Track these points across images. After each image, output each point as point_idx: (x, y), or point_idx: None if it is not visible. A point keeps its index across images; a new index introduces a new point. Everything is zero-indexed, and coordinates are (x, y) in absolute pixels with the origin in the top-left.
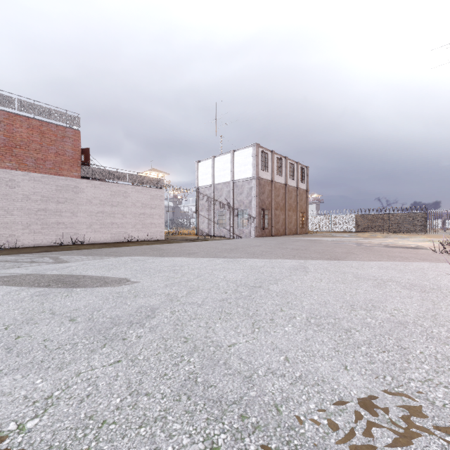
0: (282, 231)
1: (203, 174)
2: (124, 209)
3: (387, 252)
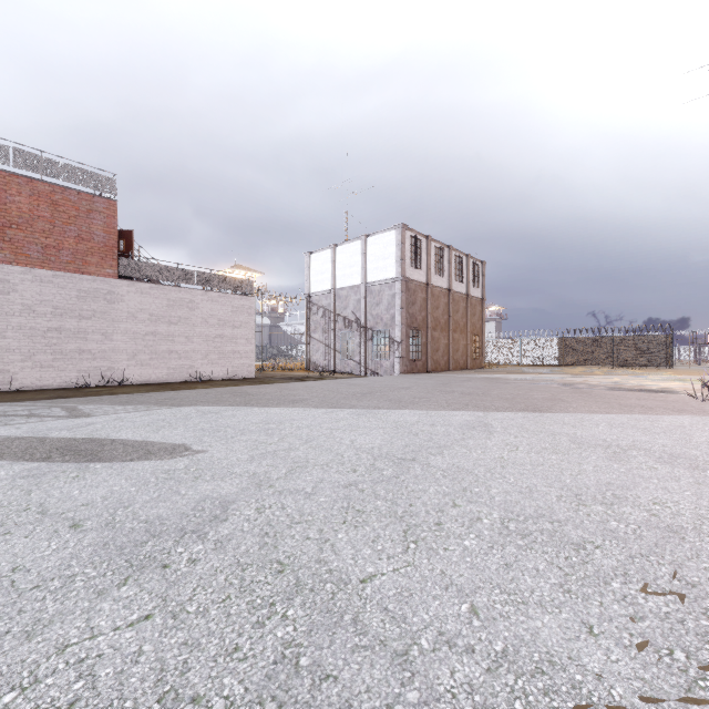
0: (443, 364)
1: (317, 272)
2: (190, 328)
3: (617, 398)
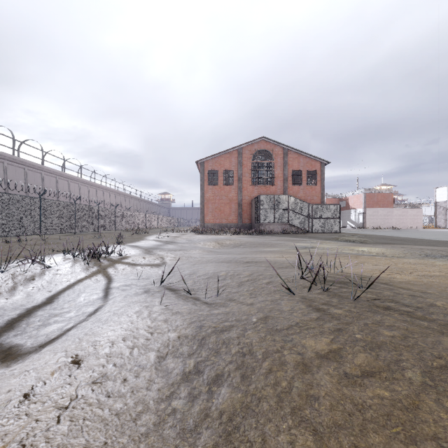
0: None
1: (440, 194)
2: (406, 217)
3: None
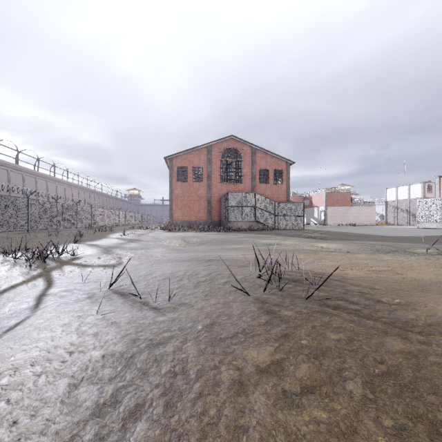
0: None
1: (390, 194)
2: (362, 214)
3: None
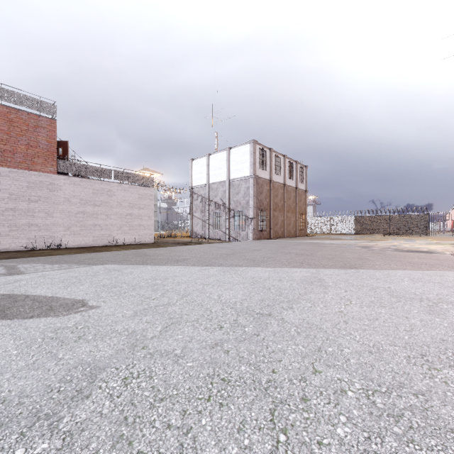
0: (280, 233)
1: (197, 172)
2: (109, 209)
3: (404, 257)
